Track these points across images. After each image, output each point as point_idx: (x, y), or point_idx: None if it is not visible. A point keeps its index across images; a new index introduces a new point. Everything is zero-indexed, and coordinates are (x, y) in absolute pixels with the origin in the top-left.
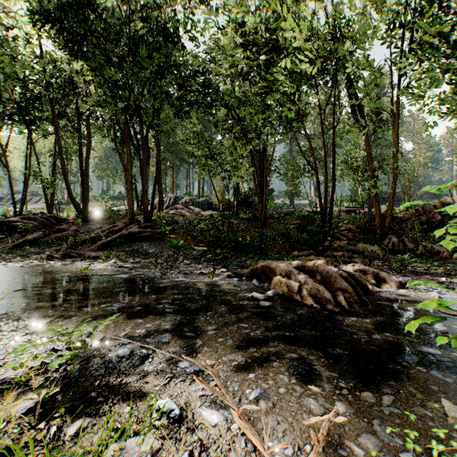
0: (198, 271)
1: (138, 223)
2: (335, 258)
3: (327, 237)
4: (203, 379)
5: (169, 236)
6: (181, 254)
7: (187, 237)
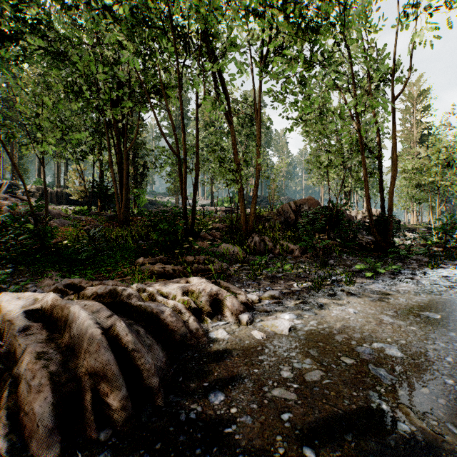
0: None
1: None
2: (189, 265)
3: (189, 237)
4: None
5: None
6: None
7: None
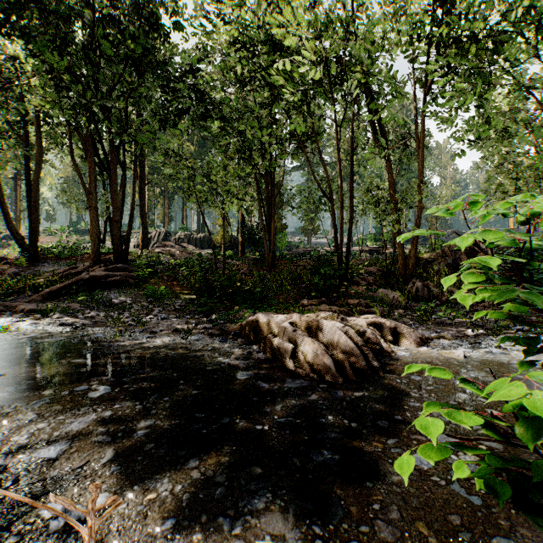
0: (172, 328)
1: (105, 264)
2: (351, 308)
3: (343, 281)
4: (73, 542)
5: (148, 281)
6: (158, 305)
7: (172, 282)
